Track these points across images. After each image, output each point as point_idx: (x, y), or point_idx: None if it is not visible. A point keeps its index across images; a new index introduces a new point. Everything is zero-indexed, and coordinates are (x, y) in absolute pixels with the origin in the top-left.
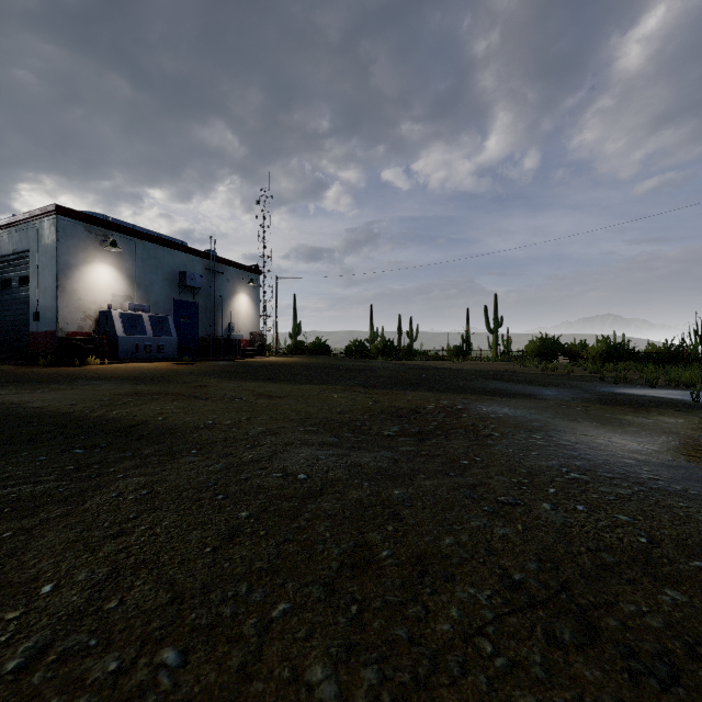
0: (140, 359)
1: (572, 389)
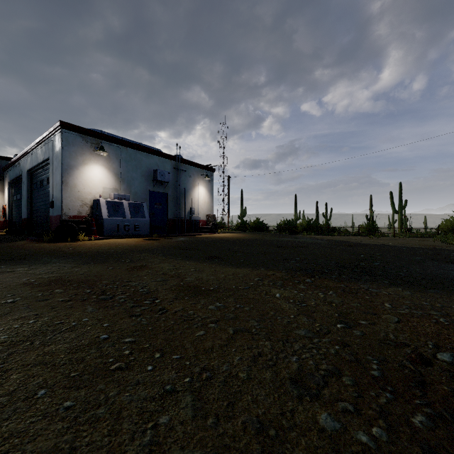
0: (123, 235)
1: None
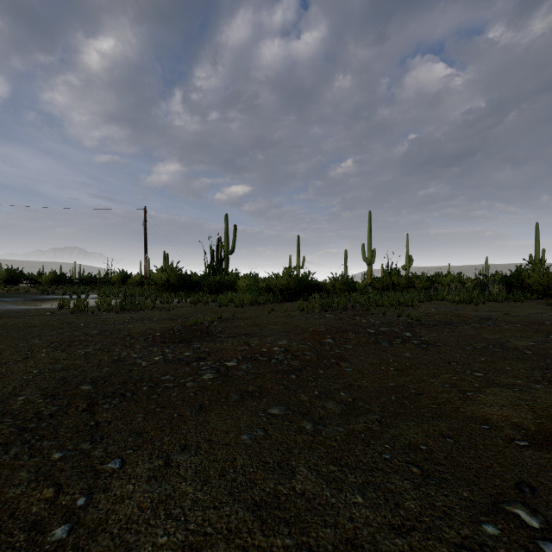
0: None
1: (22, 298)
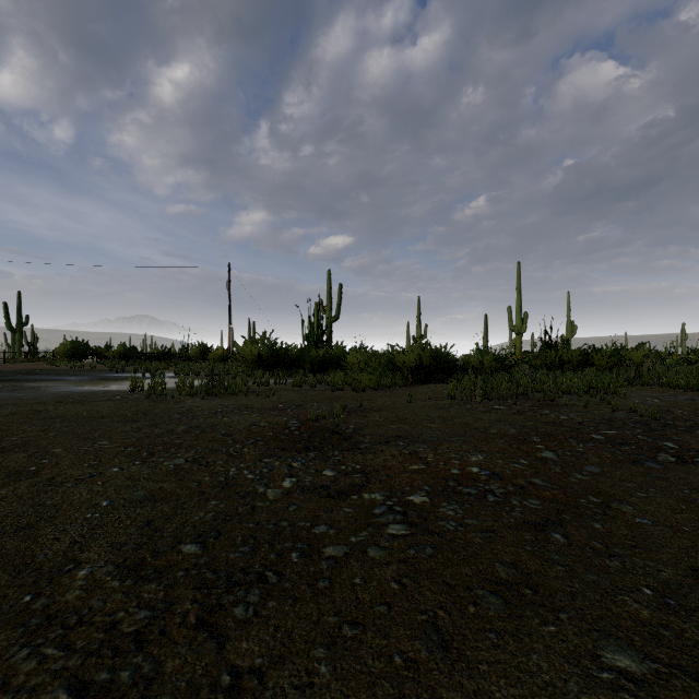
0: None
1: (87, 376)
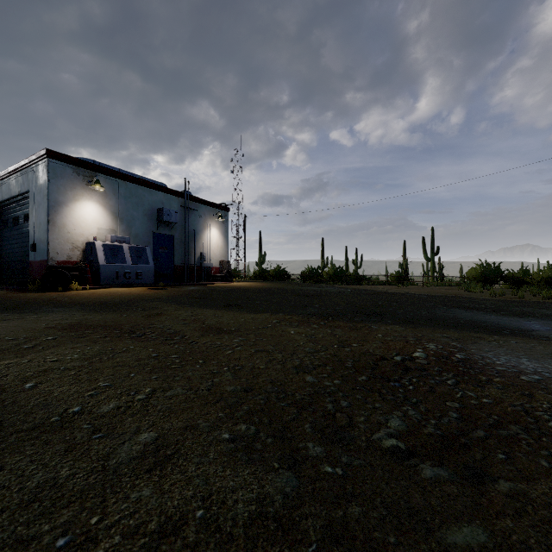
0: (123, 284)
1: None
